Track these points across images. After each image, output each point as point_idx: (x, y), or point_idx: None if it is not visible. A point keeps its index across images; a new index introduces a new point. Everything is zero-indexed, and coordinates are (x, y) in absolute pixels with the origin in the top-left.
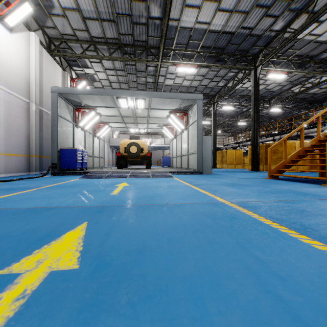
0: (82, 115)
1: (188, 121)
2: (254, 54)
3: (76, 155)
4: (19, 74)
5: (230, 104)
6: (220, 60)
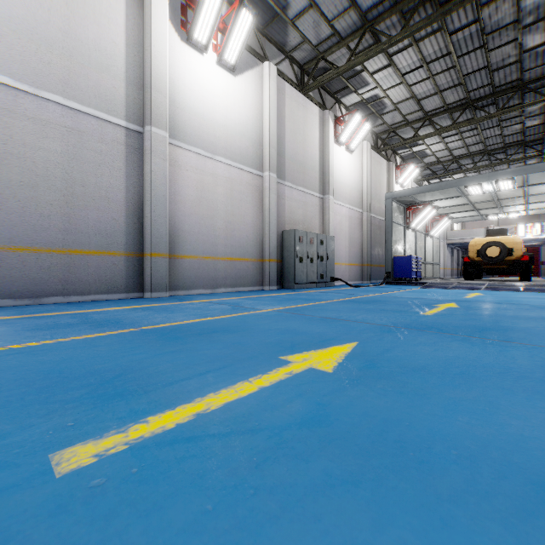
0: (412, 212)
1: None
2: None
3: (411, 263)
4: (355, 188)
5: None
6: None
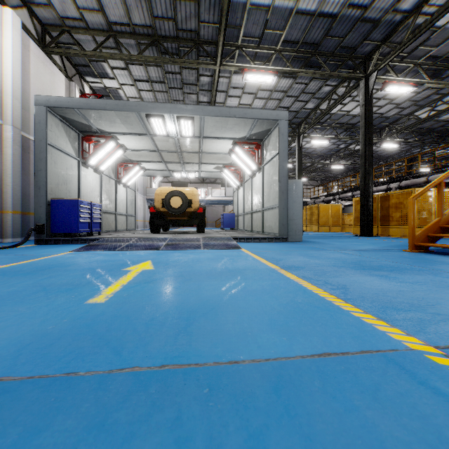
0: (95, 148)
1: (263, 157)
2: (364, 55)
3: (79, 210)
4: None
5: (322, 137)
6: (311, 64)
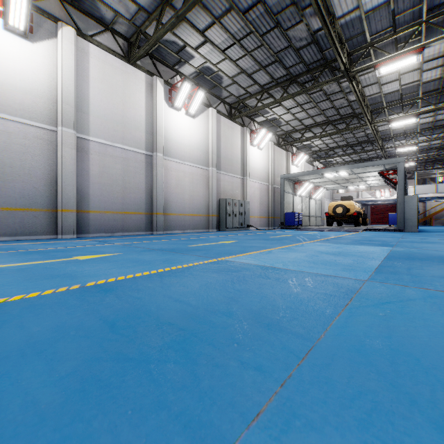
0: (299, 185)
1: None
2: None
3: (294, 216)
4: (264, 171)
5: None
6: None
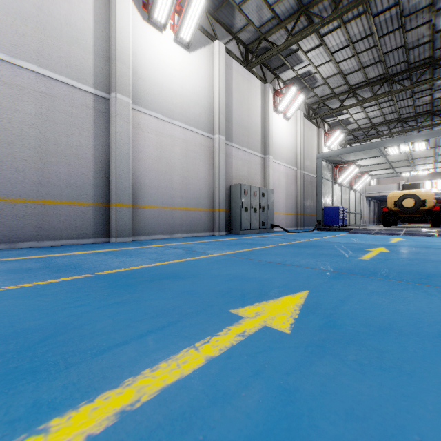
0: (338, 170)
1: None
2: None
3: (339, 212)
4: (291, 150)
5: None
6: None
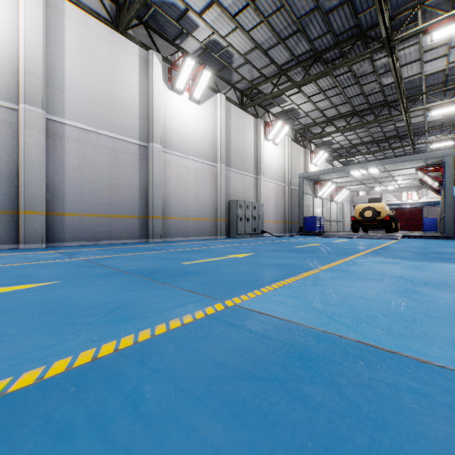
0: (319, 186)
1: (442, 176)
2: None
3: (316, 221)
4: (280, 169)
5: None
6: None
